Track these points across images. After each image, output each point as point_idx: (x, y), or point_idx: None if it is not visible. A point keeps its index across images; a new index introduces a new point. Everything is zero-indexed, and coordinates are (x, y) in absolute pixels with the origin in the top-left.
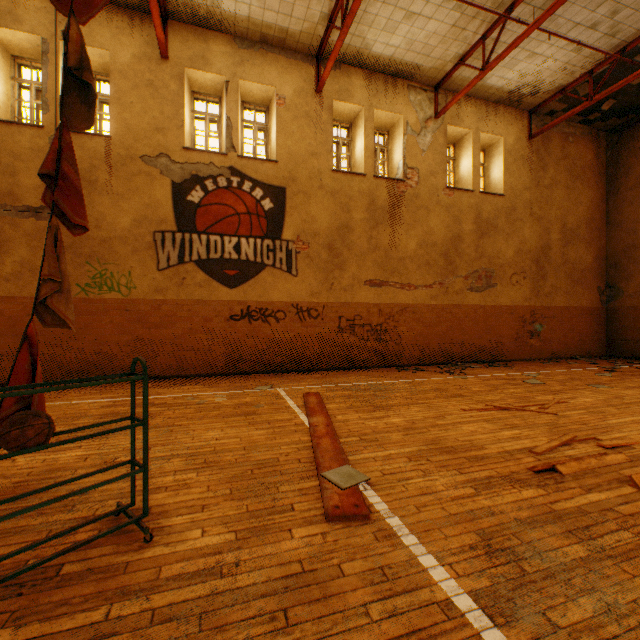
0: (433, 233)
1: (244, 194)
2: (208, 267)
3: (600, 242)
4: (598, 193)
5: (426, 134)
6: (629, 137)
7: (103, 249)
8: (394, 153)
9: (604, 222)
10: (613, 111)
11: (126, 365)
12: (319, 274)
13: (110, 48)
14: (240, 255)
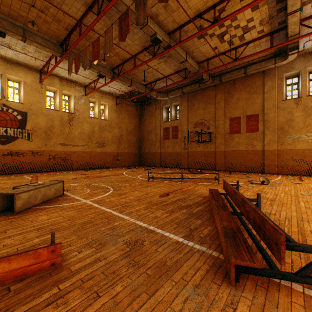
0: (85, 130)
1: (9, 113)
2: None
3: (138, 135)
4: (137, 121)
5: (82, 100)
6: (143, 108)
7: None
8: (71, 104)
9: (139, 129)
10: (138, 101)
11: None
12: (41, 141)
13: None
14: (7, 134)
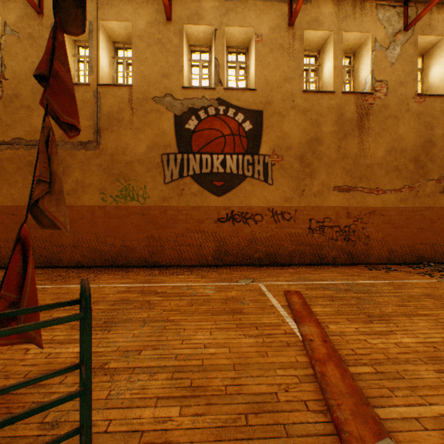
0: (402, 140)
1: (228, 119)
2: (201, 180)
3: None
4: None
5: (395, 47)
6: None
7: (127, 169)
8: (360, 70)
9: None
10: None
11: (142, 256)
12: (291, 182)
13: (132, 20)
14: (225, 169)
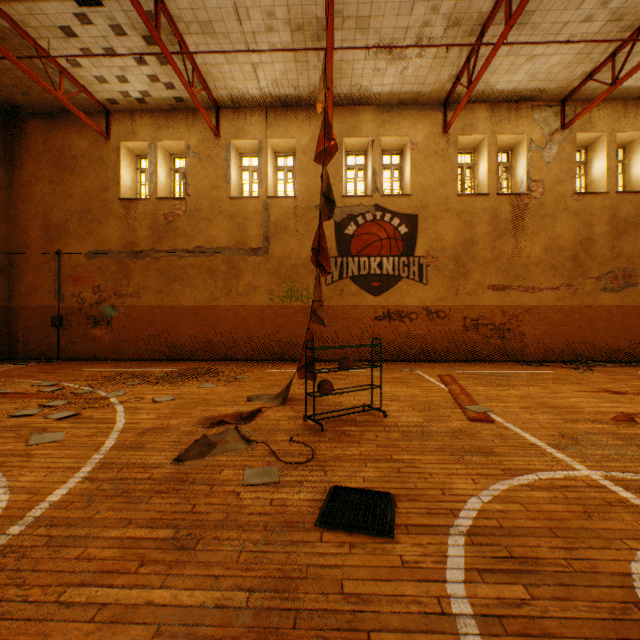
0: (559, 238)
1: (385, 224)
2: (359, 281)
3: None
4: None
5: (551, 147)
6: None
7: (292, 272)
8: (517, 169)
9: None
10: None
11: None
12: (445, 282)
13: (296, 137)
14: (382, 271)
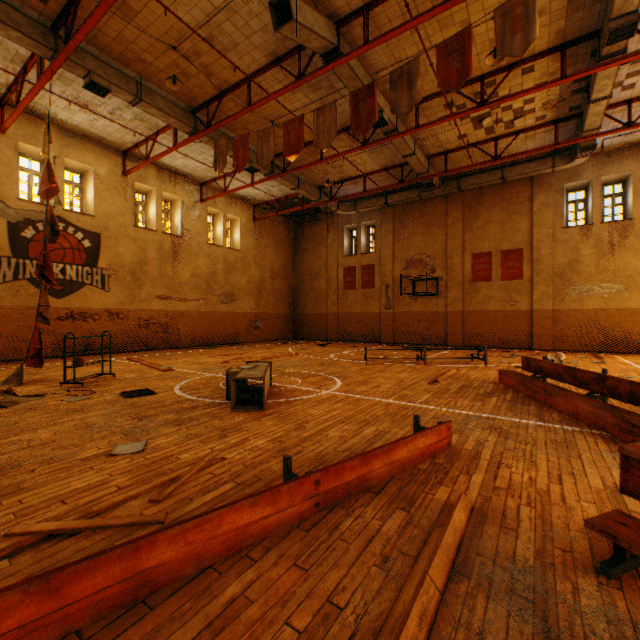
0: (200, 269)
1: (69, 235)
2: (40, 283)
3: (290, 279)
4: (289, 253)
5: (196, 210)
6: (301, 228)
7: None
8: (176, 217)
9: (292, 269)
10: (293, 215)
11: None
12: (126, 291)
13: None
14: (66, 276)
